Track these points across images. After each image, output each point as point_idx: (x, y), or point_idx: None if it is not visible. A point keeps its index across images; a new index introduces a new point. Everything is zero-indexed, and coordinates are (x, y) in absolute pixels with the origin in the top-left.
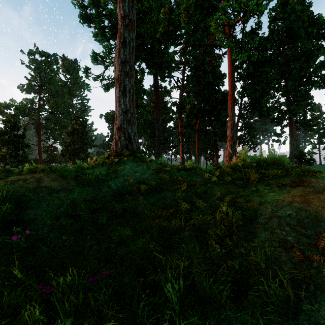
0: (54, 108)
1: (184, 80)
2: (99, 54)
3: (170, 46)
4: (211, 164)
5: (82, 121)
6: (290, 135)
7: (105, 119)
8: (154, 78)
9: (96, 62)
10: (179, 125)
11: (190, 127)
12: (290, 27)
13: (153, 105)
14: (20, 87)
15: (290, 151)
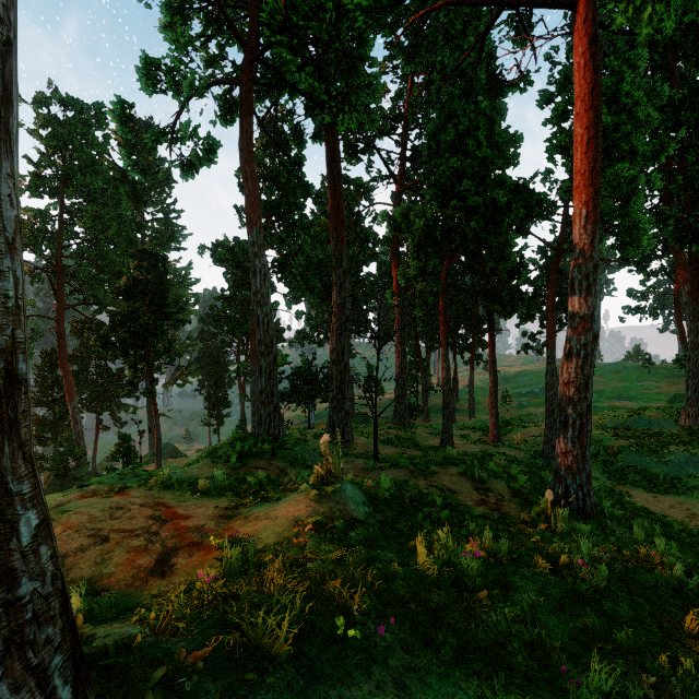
0: (93, 231)
1: (406, 159)
2: (158, 59)
3: (373, 37)
4: (467, 363)
5: (154, 261)
6: (694, 300)
7: (213, 257)
8: (326, 143)
9: (151, 85)
10: (393, 272)
11: (423, 278)
12: None
13: (327, 221)
14: None
15: (693, 341)
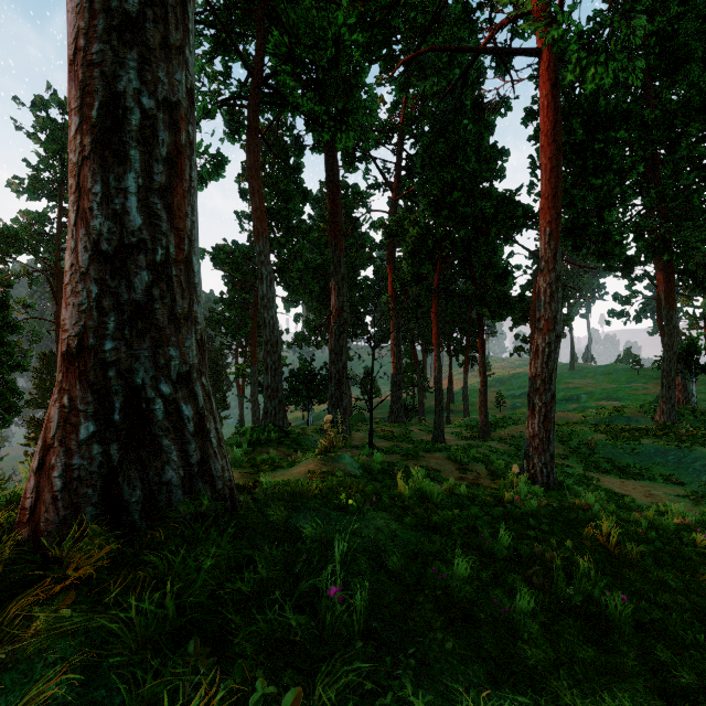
0: None
1: (401, 169)
2: None
3: (369, 67)
4: (462, 365)
5: None
6: (668, 305)
7: (213, 261)
8: (326, 157)
9: None
10: (389, 277)
11: (417, 283)
12: (671, 33)
13: (325, 227)
14: (13, 183)
15: (667, 343)
